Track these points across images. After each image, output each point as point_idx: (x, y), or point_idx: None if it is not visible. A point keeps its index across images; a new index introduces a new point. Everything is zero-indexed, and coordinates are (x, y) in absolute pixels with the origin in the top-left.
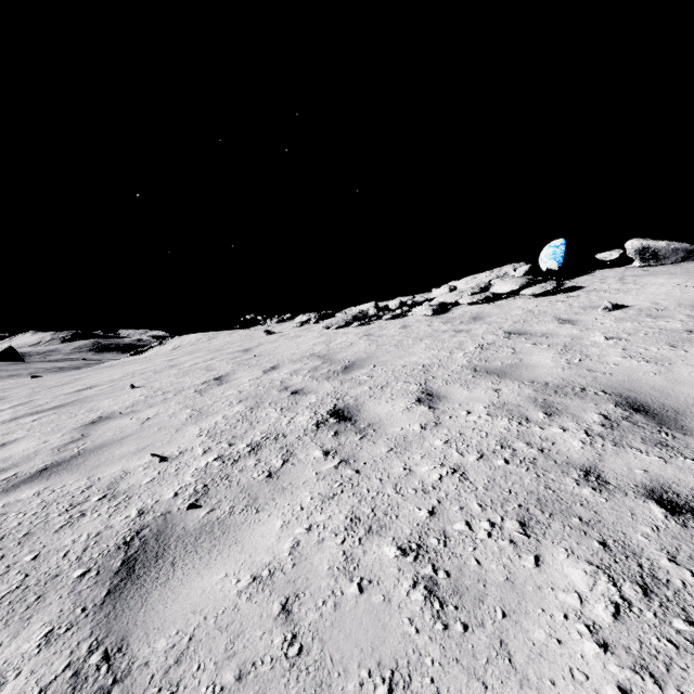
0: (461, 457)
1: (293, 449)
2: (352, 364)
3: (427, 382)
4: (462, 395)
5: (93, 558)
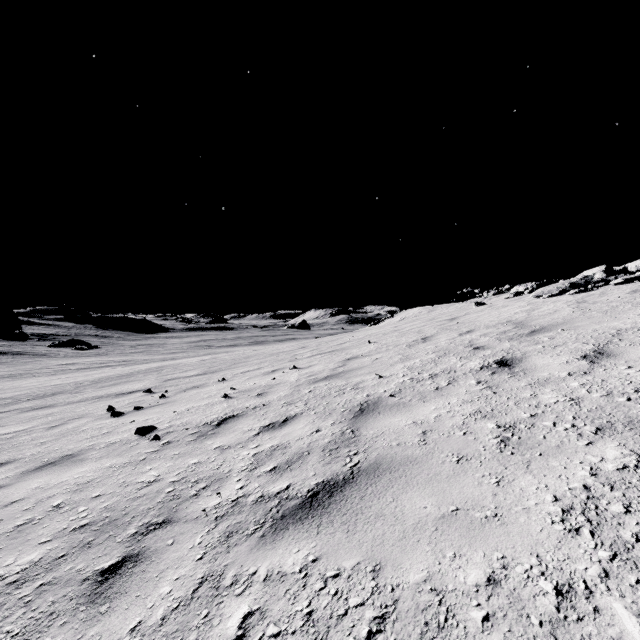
0: (586, 393)
1: (457, 378)
2: (541, 329)
3: (608, 343)
4: (637, 354)
5: (348, 407)
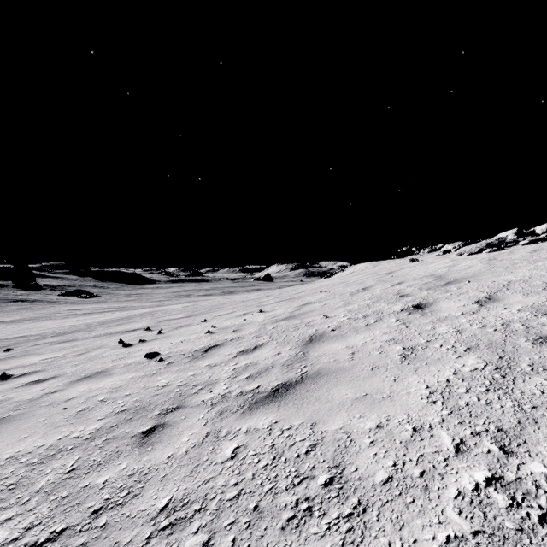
0: (469, 326)
1: (382, 318)
2: (454, 281)
3: (498, 292)
4: (514, 299)
5: (301, 338)
